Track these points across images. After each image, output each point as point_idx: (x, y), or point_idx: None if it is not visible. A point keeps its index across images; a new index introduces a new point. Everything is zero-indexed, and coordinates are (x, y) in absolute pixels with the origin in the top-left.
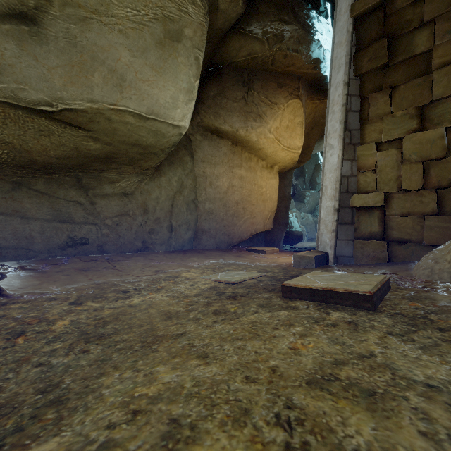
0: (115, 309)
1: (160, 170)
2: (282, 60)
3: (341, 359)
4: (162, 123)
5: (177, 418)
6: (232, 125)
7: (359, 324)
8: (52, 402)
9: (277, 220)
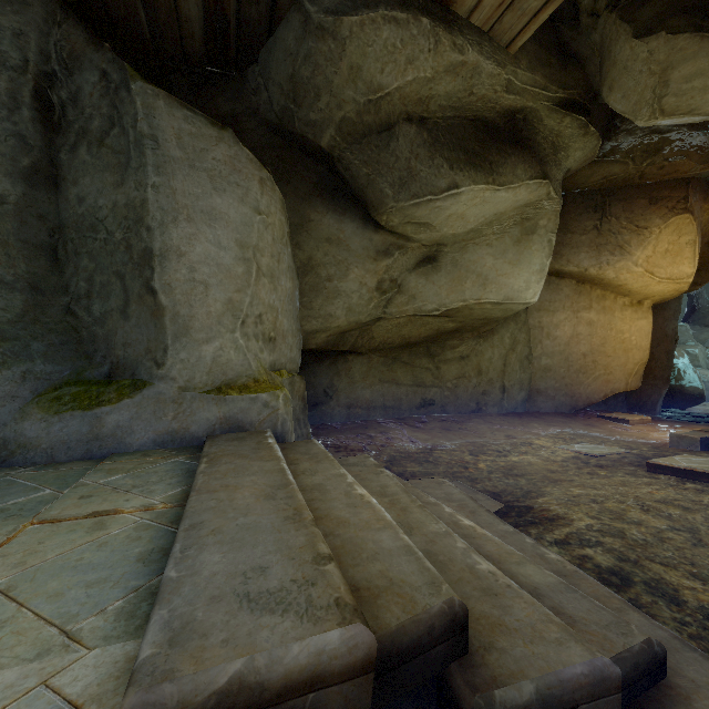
0: (504, 462)
1: (492, 329)
2: (656, 171)
3: (679, 499)
4: (514, 304)
5: (594, 499)
6: (579, 264)
7: (706, 491)
8: (528, 491)
9: (649, 373)
